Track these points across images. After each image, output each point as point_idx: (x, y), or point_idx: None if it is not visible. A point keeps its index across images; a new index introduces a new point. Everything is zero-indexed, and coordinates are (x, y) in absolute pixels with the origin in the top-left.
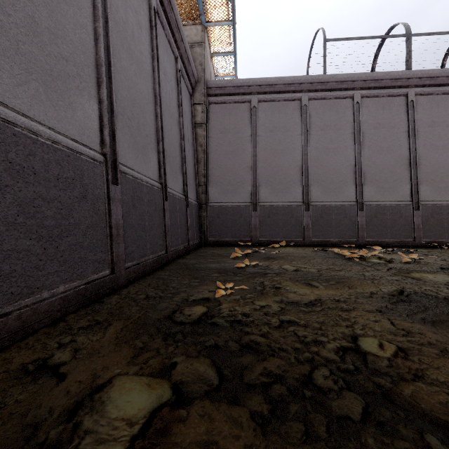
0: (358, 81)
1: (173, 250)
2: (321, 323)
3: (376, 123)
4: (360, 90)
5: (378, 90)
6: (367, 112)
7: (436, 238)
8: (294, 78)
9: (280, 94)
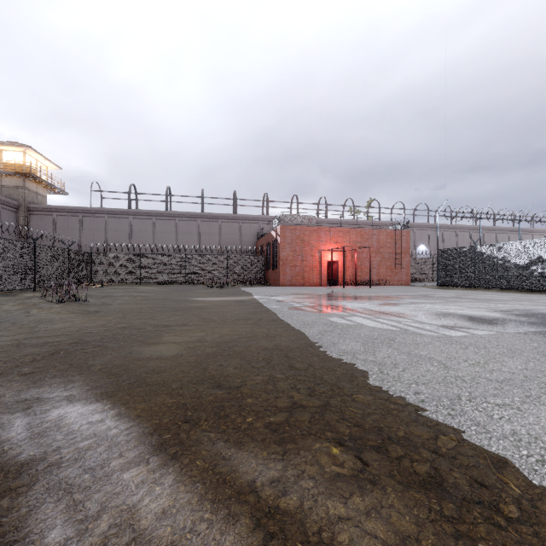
0: (105, 211)
1: None
2: None
3: (115, 229)
4: (108, 214)
5: (116, 215)
6: (112, 224)
7: None
8: (74, 207)
9: (69, 213)
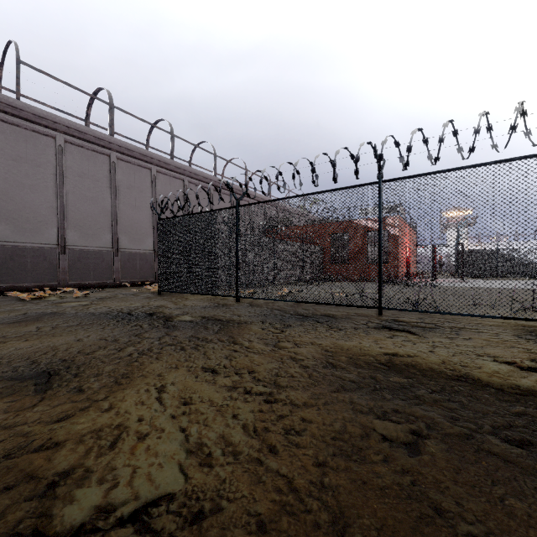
0: (61, 125)
1: None
2: None
3: (81, 172)
4: (64, 134)
5: (83, 141)
6: (72, 159)
7: (131, 278)
8: None
9: None
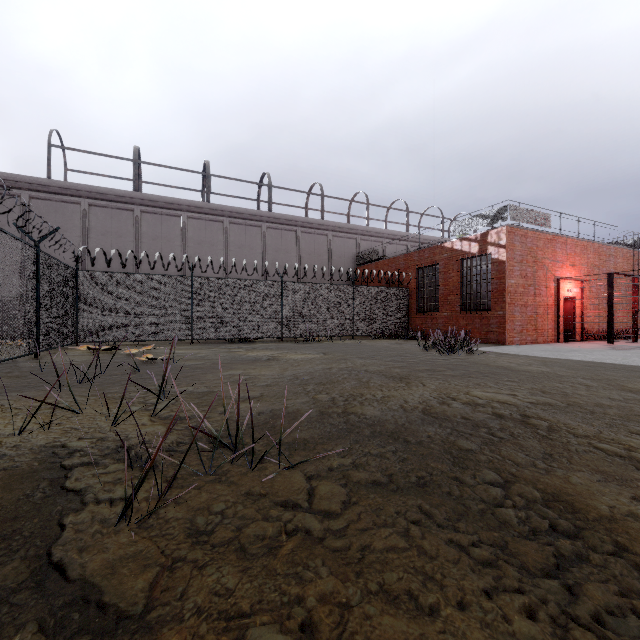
0: (84, 191)
1: None
2: None
3: (104, 230)
4: (88, 199)
5: (106, 202)
6: (96, 220)
7: None
8: (8, 175)
9: None
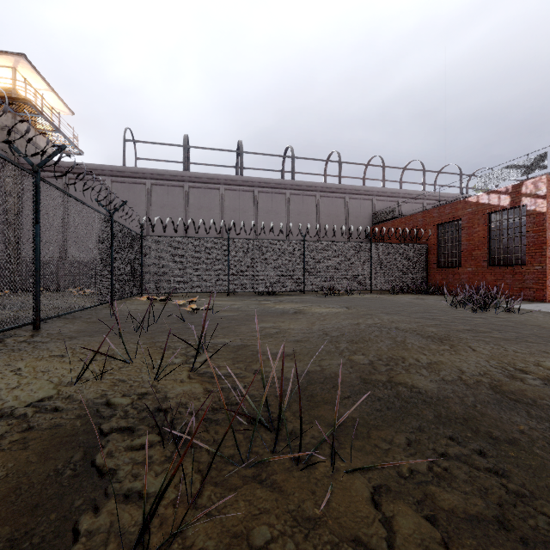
0: (148, 174)
1: None
2: None
3: (162, 204)
4: (151, 179)
5: (164, 181)
6: (157, 196)
7: None
8: (97, 165)
9: (88, 175)
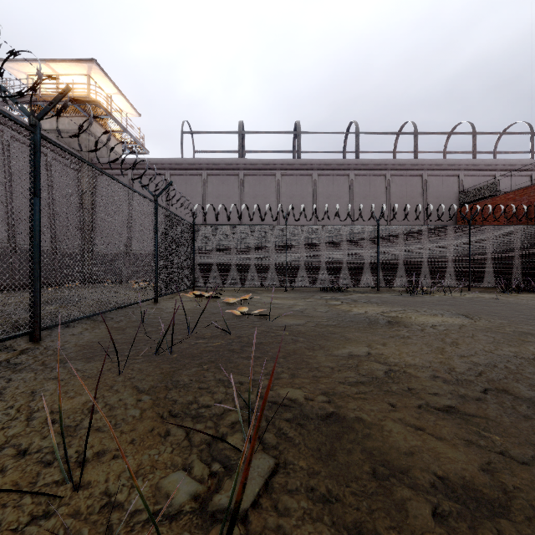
0: (204, 164)
1: (25, 283)
2: (1, 297)
3: (218, 194)
4: (207, 170)
5: (219, 170)
6: (212, 186)
7: None
8: (157, 160)
9: (150, 170)
